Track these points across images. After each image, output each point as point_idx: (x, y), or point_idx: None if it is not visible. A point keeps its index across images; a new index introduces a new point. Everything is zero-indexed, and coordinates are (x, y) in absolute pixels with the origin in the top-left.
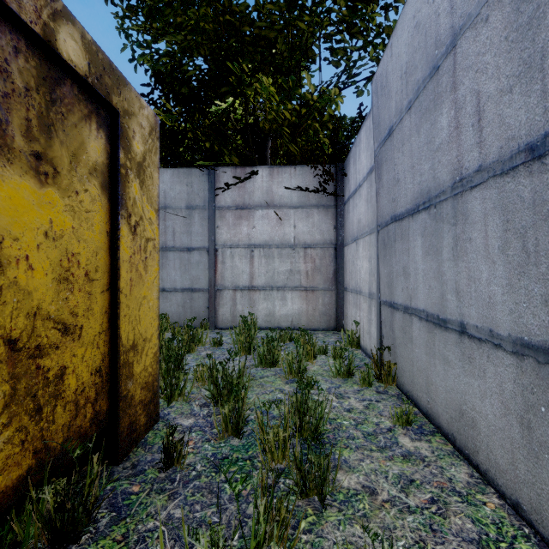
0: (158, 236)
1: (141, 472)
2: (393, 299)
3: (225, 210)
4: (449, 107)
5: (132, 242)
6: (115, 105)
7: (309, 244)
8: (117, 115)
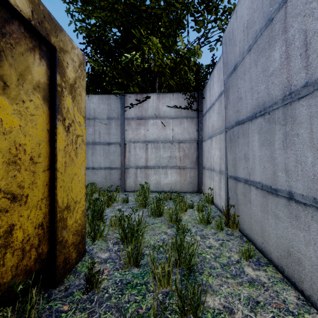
0: (85, 134)
1: (70, 294)
2: (236, 175)
3: (130, 120)
4: (280, 45)
5: (66, 137)
6: (53, 43)
7: (181, 140)
8: (55, 50)
